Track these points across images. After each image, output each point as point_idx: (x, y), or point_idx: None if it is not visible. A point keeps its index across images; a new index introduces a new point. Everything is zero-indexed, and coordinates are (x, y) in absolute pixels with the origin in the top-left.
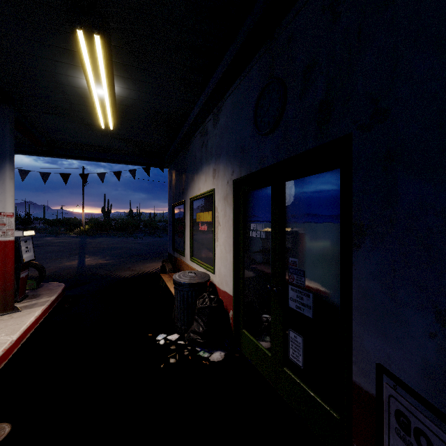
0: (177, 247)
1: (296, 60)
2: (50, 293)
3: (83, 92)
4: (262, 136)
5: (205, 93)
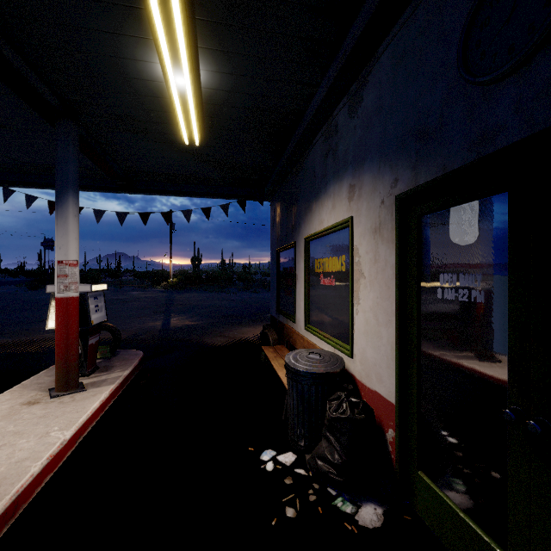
0: (283, 307)
1: None
2: (124, 364)
3: (158, 88)
4: (484, 88)
5: (336, 60)
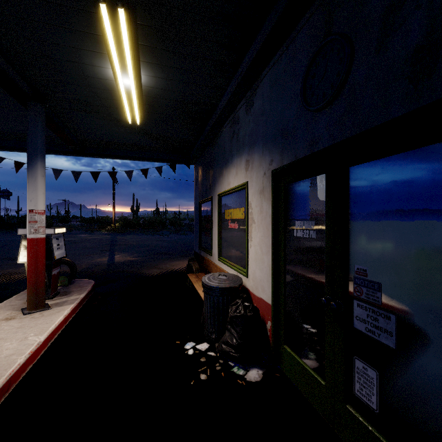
0: (203, 245)
1: (370, 3)
2: (80, 290)
3: (109, 84)
4: (313, 113)
5: (237, 75)
